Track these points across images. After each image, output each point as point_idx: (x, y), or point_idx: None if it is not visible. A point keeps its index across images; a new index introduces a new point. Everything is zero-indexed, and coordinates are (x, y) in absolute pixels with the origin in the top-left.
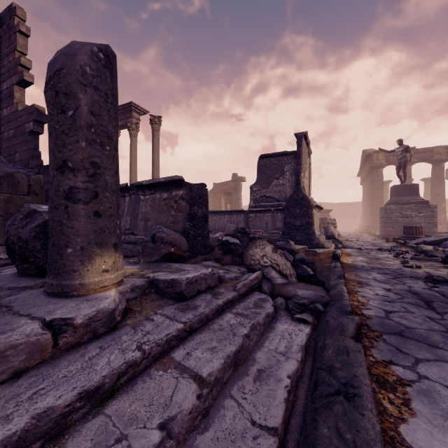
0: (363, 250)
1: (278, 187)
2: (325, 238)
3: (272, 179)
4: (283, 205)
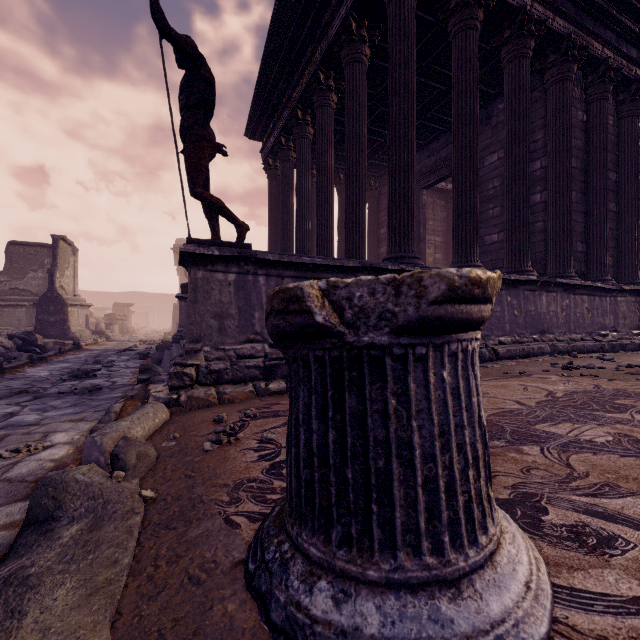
0: (126, 342)
1: (37, 281)
2: (95, 334)
3: (28, 271)
4: (36, 302)
